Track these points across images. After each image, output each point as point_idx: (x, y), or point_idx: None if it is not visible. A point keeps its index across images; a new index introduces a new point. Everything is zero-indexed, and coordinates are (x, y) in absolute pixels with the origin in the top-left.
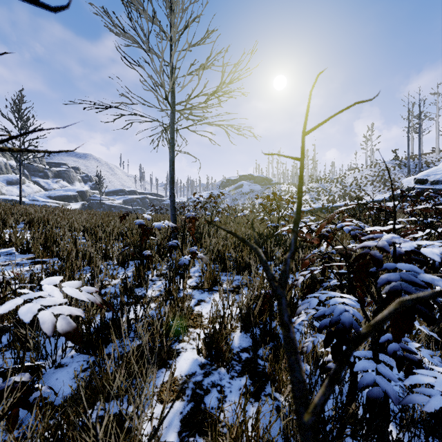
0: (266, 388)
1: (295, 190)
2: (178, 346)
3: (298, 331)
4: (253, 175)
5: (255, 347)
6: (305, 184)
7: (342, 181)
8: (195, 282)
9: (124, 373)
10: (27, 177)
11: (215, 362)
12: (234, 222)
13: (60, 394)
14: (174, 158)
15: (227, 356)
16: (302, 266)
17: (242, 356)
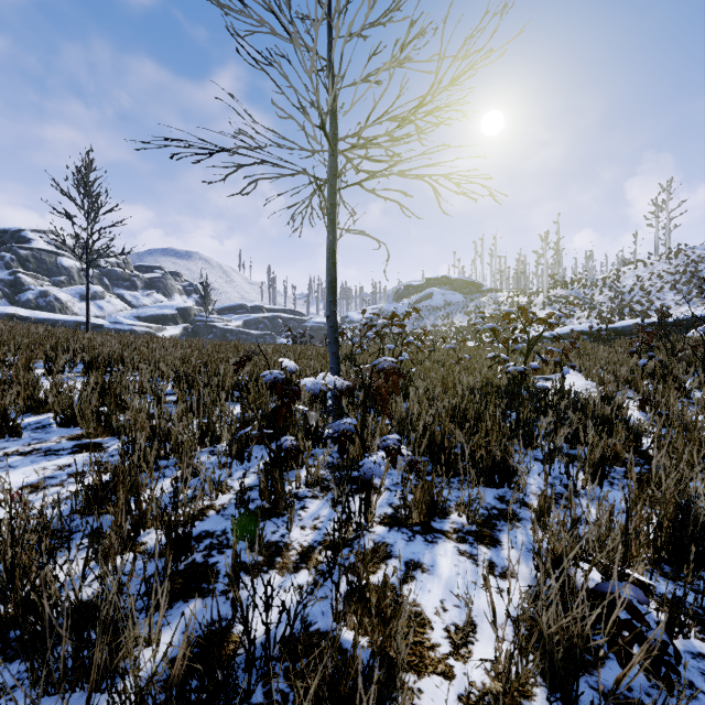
0: None
1: (524, 302)
2: None
3: None
4: (449, 278)
5: None
6: (543, 290)
7: (614, 283)
8: (388, 505)
9: None
10: (108, 289)
11: None
12: (432, 361)
13: None
14: (335, 243)
15: None
16: None
17: None
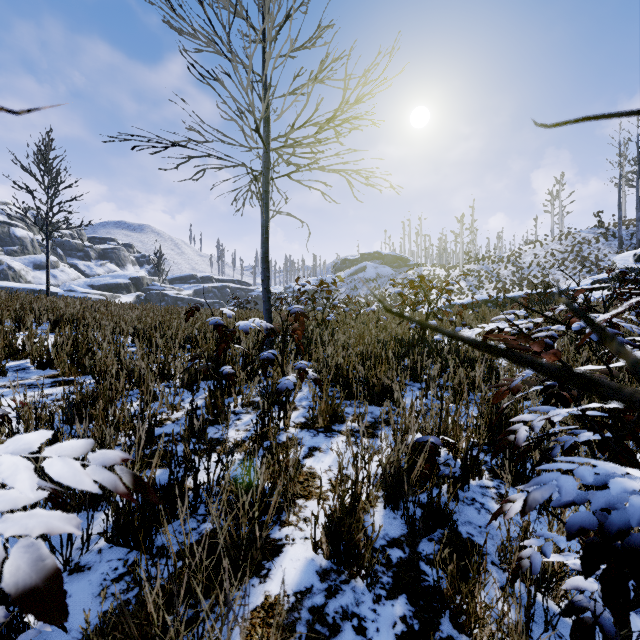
0: (443, 624)
1: (444, 275)
2: (279, 533)
3: (483, 508)
4: (380, 253)
5: (412, 539)
6: (459, 265)
7: (517, 260)
8: (302, 417)
9: (187, 586)
10: (62, 259)
11: (345, 567)
12: (356, 322)
13: (72, 627)
14: (268, 222)
15: (368, 560)
16: (495, 397)
17: (391, 556)
